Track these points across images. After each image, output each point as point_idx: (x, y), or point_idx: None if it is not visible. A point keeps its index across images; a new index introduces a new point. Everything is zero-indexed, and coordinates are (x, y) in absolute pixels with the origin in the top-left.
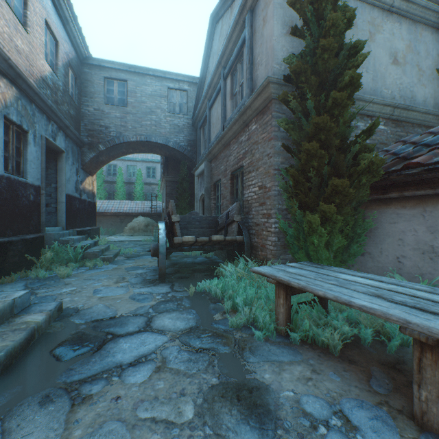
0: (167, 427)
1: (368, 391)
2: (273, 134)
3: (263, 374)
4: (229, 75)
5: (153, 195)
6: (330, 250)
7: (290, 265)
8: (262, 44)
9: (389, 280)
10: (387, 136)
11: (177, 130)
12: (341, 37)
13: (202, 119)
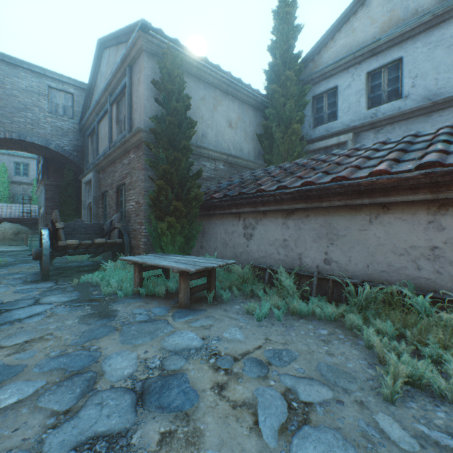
0: (57, 329)
1: (168, 304)
2: (144, 166)
3: (118, 308)
4: (115, 103)
5: (26, 196)
6: (176, 245)
7: (148, 255)
8: (138, 97)
9: (192, 257)
10: (226, 173)
11: (61, 133)
12: (183, 115)
13: (91, 129)
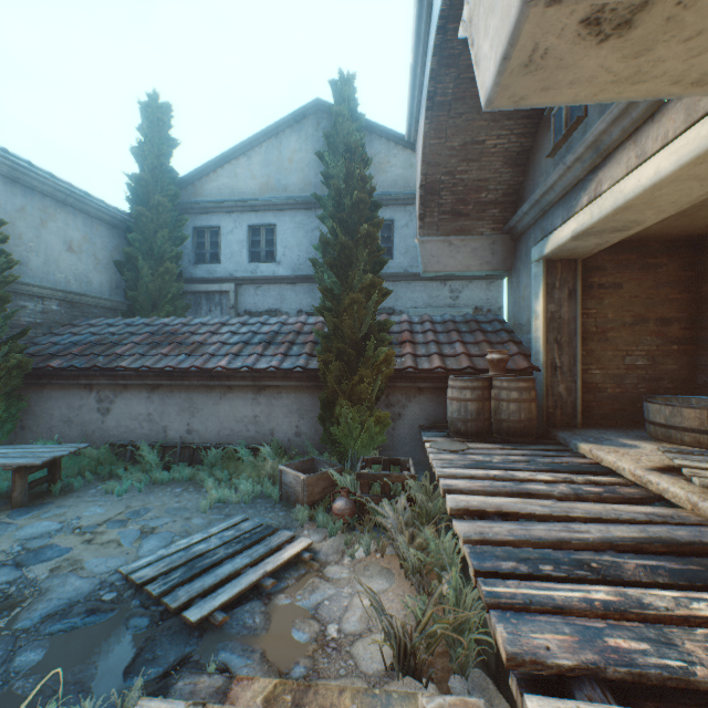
0: None
1: None
2: None
3: None
4: None
5: None
6: None
7: None
8: None
9: (22, 446)
10: (63, 315)
11: None
12: None
13: None
